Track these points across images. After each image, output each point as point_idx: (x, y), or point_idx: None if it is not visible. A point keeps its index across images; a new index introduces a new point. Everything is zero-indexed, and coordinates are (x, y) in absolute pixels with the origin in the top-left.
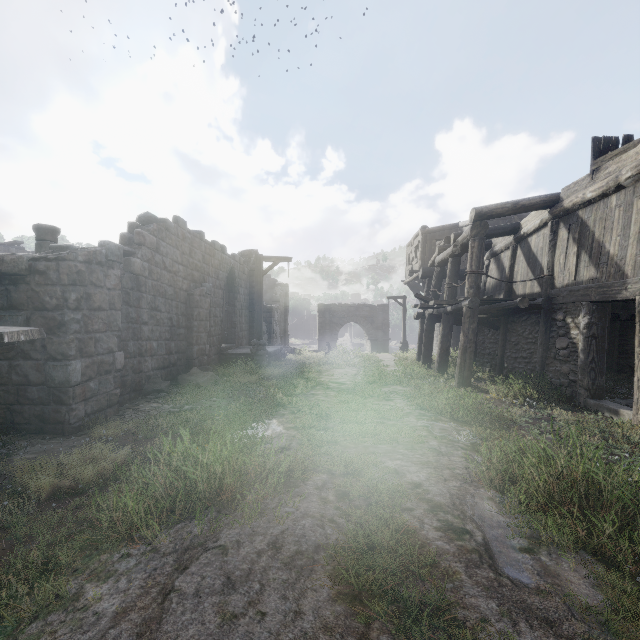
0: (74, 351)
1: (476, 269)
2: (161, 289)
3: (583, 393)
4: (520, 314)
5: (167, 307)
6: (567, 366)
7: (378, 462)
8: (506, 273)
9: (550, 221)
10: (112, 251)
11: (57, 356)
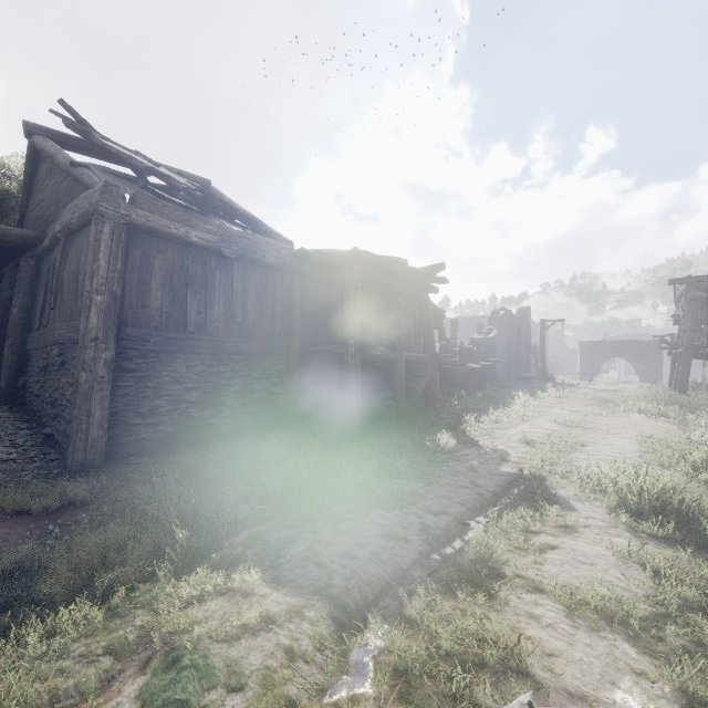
0: (496, 367)
1: (690, 329)
2: (502, 343)
3: None
4: None
5: (503, 351)
6: None
7: (607, 397)
8: None
9: None
10: (499, 333)
11: (491, 368)
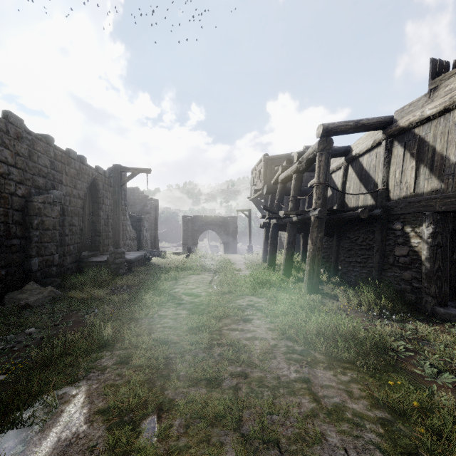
0: None
1: (323, 181)
2: None
3: (430, 301)
4: (353, 224)
5: None
6: (408, 273)
7: None
8: (339, 189)
9: (385, 140)
10: None
11: None
